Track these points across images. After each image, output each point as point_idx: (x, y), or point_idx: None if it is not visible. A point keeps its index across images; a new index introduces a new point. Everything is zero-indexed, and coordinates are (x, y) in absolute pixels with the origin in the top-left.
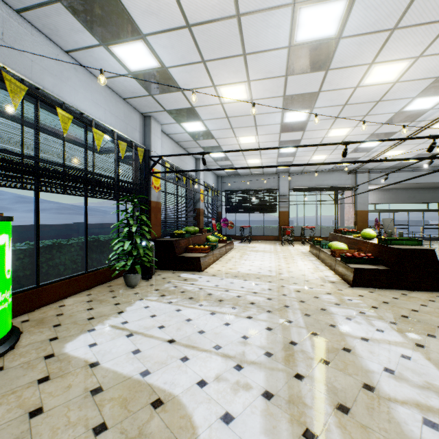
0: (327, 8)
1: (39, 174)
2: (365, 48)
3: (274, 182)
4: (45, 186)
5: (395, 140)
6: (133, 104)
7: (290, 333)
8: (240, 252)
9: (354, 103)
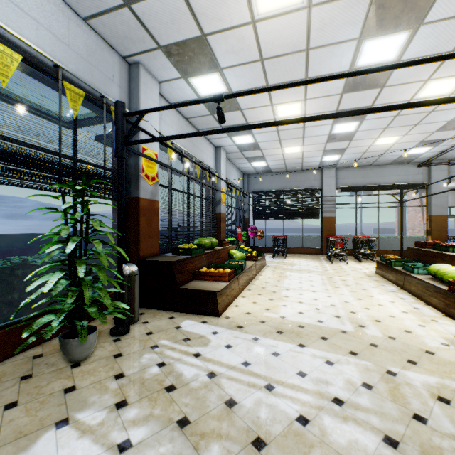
0: None
1: None
2: None
3: (315, 180)
4: None
5: None
6: (104, 34)
7: None
8: (276, 272)
9: None
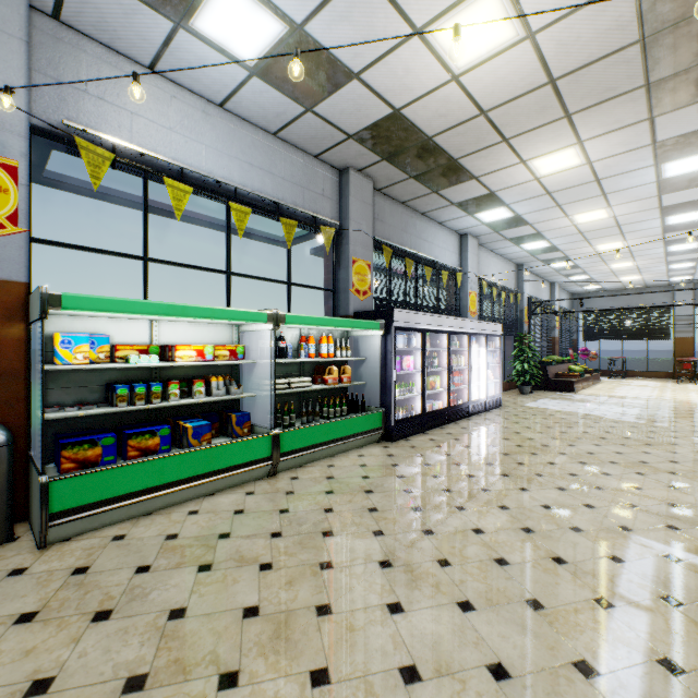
0: (689, 214)
1: None
2: None
3: (664, 298)
4: None
5: None
6: (513, 261)
7: (656, 413)
8: (610, 385)
9: None
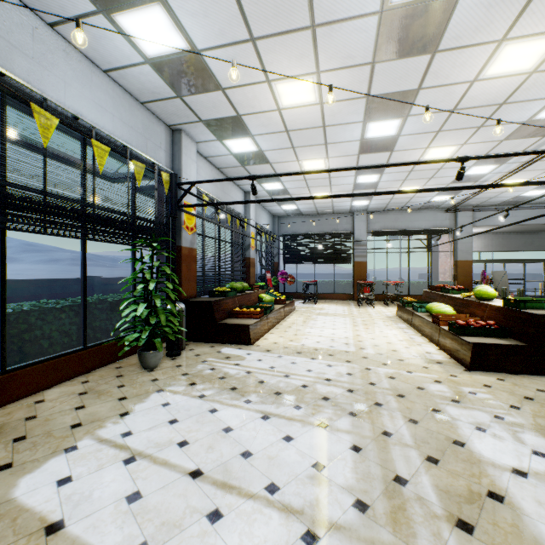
0: None
1: (2, 203)
2: (496, 12)
3: (347, 224)
4: (13, 221)
5: (515, 165)
6: (155, 111)
7: (392, 459)
8: (303, 315)
9: (467, 107)
